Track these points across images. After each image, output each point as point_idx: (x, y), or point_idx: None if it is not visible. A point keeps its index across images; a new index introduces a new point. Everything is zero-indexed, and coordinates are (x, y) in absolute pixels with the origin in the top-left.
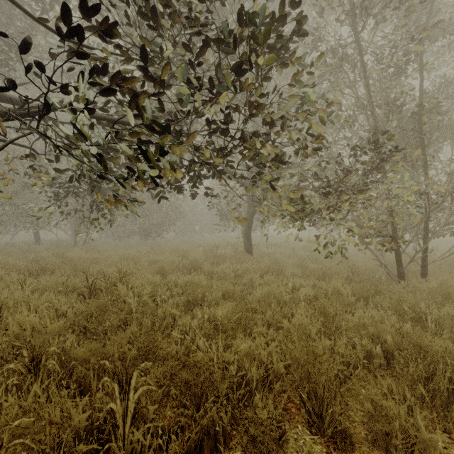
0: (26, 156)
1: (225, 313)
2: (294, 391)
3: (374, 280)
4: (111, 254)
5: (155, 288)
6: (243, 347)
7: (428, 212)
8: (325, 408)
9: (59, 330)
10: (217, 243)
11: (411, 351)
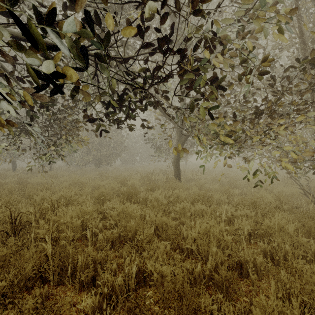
0: None
1: (159, 269)
2: None
3: (312, 213)
4: (65, 179)
5: (89, 218)
6: None
7: None
8: None
9: None
10: (152, 170)
11: None
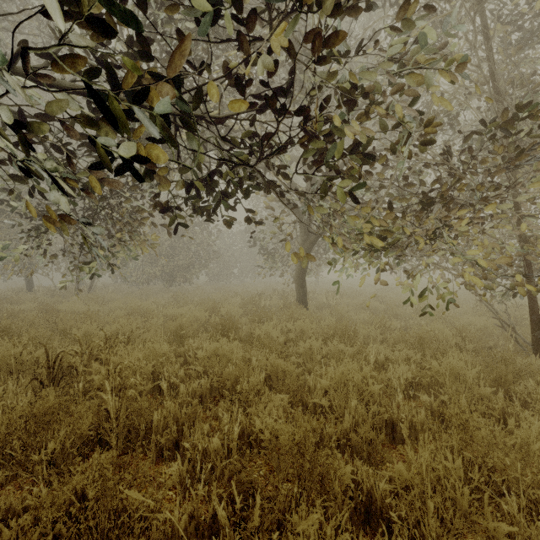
0: None
1: (272, 426)
2: None
3: (507, 353)
4: (118, 306)
5: (163, 363)
6: None
7: None
8: None
9: None
10: (260, 291)
11: None
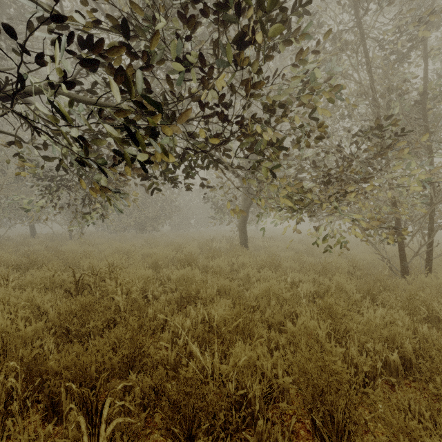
0: (9, 143)
1: (221, 313)
2: (307, 416)
3: (378, 275)
4: (105, 247)
5: (147, 283)
6: (243, 357)
7: (434, 203)
8: (345, 438)
9: (38, 332)
10: (212, 237)
11: (437, 361)
